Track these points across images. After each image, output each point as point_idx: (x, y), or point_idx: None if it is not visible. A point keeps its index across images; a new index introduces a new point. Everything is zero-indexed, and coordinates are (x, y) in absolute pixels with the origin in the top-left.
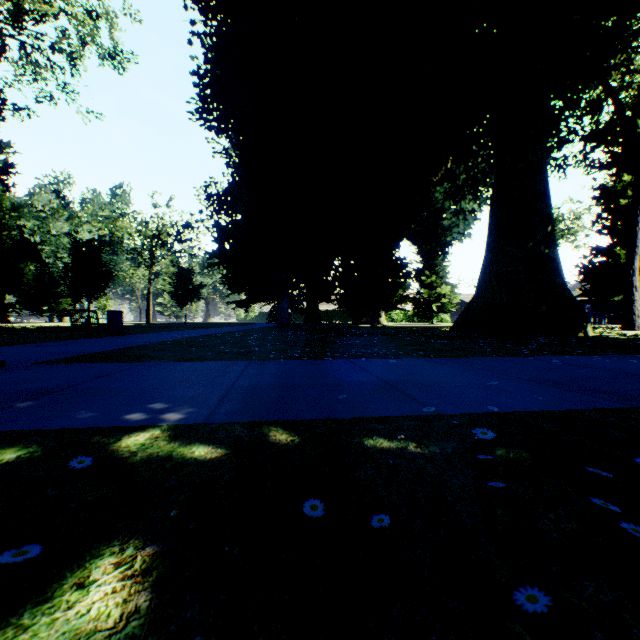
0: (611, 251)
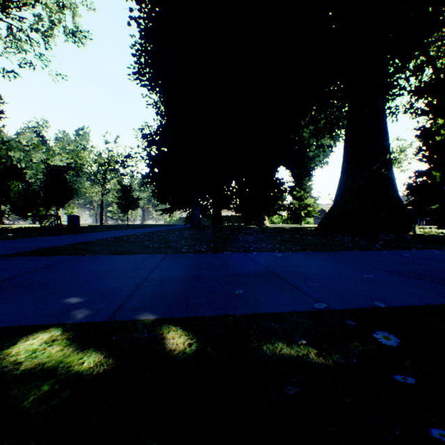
0: (429, 173)
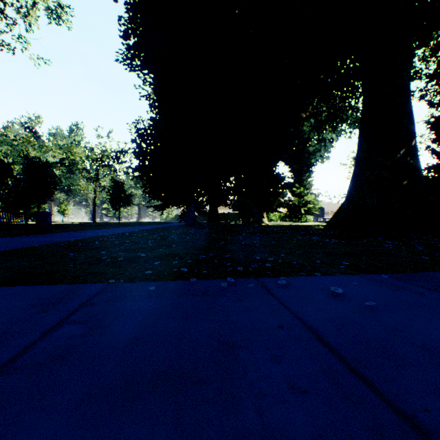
0: None
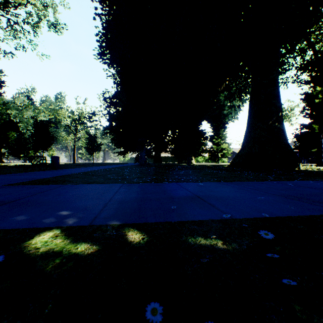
0: (310, 126)
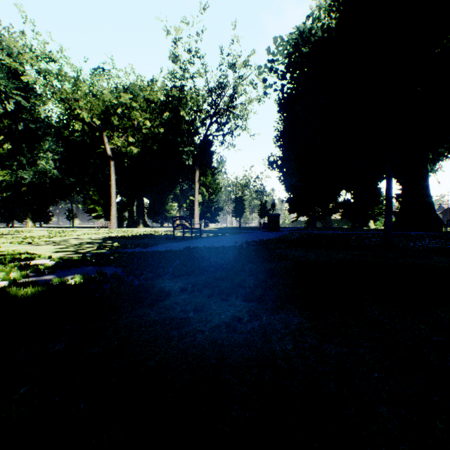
0: None
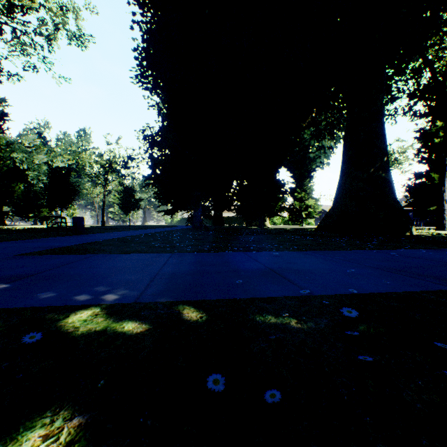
0: (428, 175)
